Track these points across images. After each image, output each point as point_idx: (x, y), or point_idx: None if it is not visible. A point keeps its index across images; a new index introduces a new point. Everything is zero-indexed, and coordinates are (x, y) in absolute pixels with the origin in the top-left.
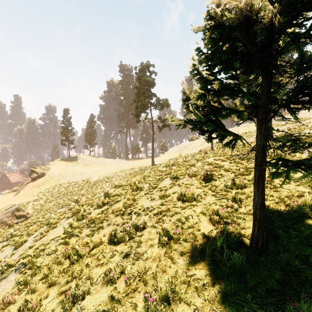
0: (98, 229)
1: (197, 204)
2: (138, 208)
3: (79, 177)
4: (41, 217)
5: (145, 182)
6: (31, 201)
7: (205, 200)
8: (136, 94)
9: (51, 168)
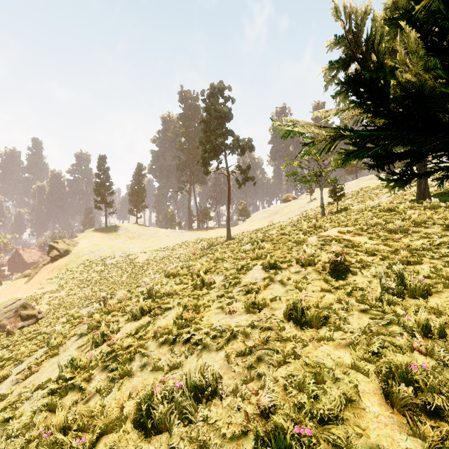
0: (121, 377)
1: (333, 333)
2: (204, 330)
3: (119, 256)
4: (54, 320)
5: (217, 271)
6: (48, 292)
7: (351, 325)
8: (203, 131)
9: (80, 242)
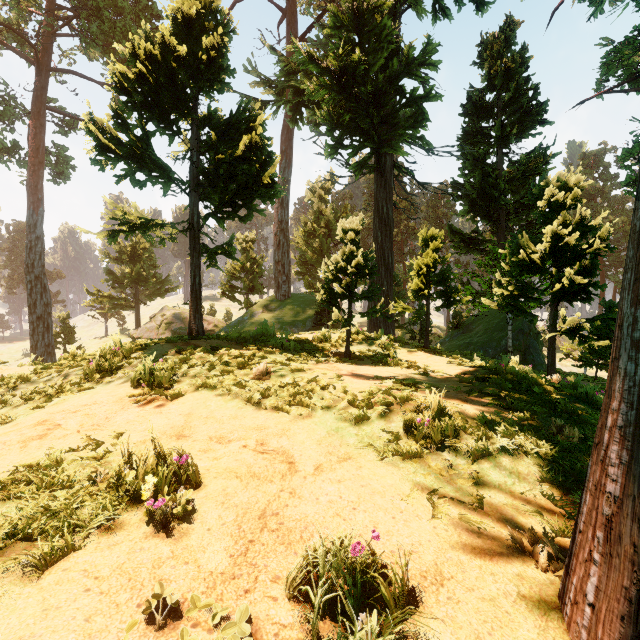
0: None
1: None
2: None
3: None
4: None
5: None
6: None
7: None
8: (9, 260)
9: None
